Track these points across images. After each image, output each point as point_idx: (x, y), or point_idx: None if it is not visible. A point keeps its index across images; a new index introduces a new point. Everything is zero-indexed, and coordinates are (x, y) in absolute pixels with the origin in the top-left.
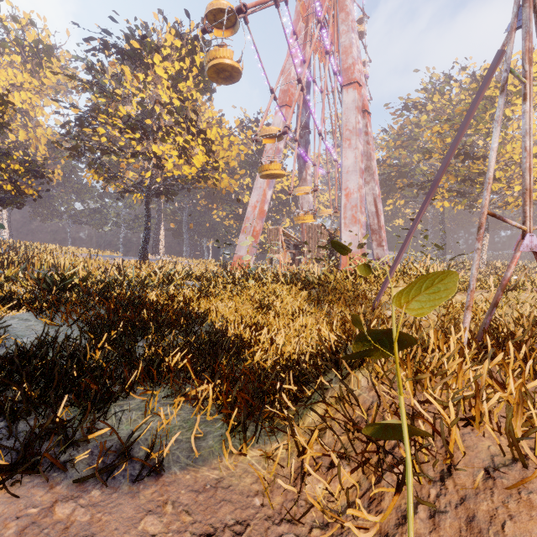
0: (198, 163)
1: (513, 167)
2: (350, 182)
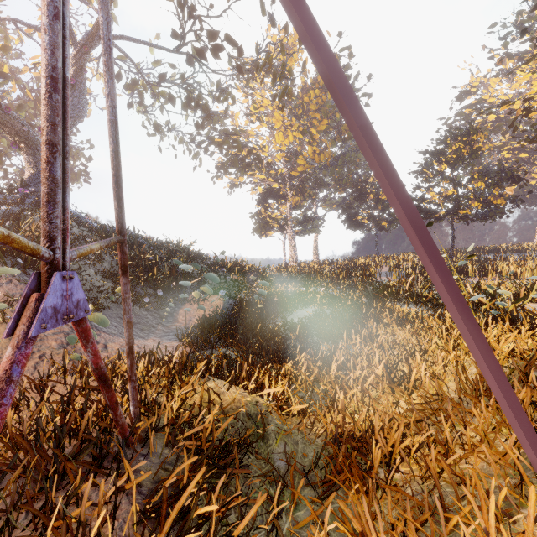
0: None
1: None
2: None
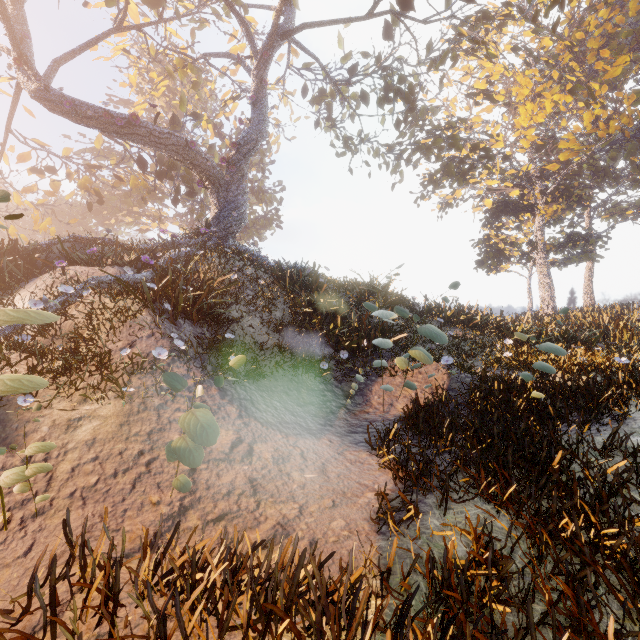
0: None
1: None
2: None
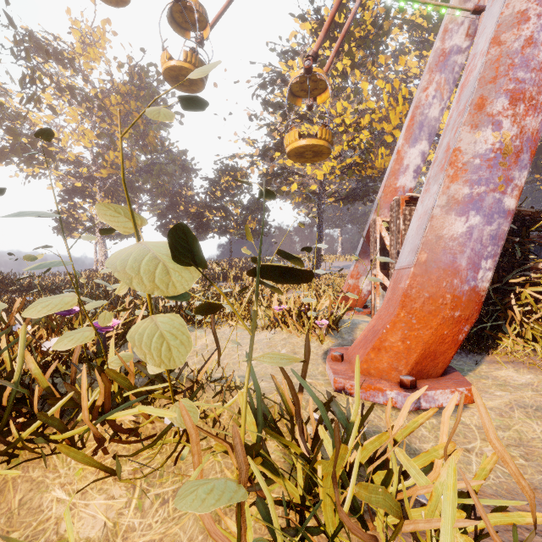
0: None
1: None
2: (483, 32)
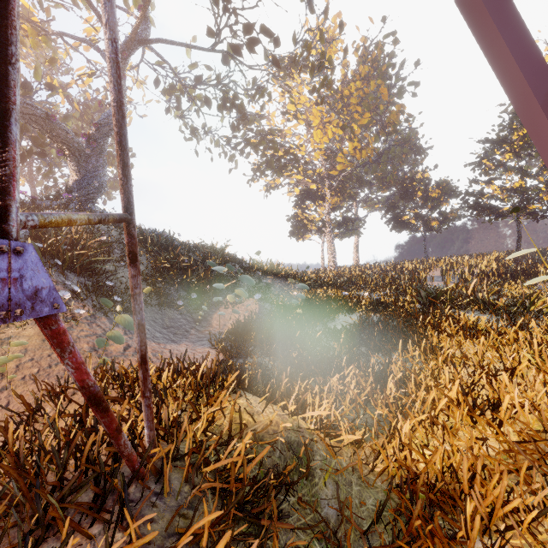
0: None
1: None
2: None
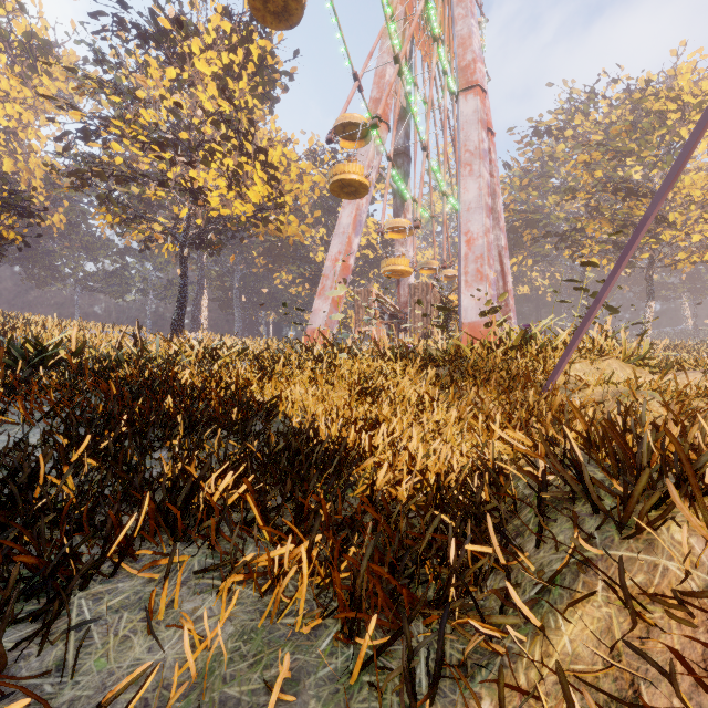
0: (255, 197)
1: (692, 207)
2: (472, 223)
